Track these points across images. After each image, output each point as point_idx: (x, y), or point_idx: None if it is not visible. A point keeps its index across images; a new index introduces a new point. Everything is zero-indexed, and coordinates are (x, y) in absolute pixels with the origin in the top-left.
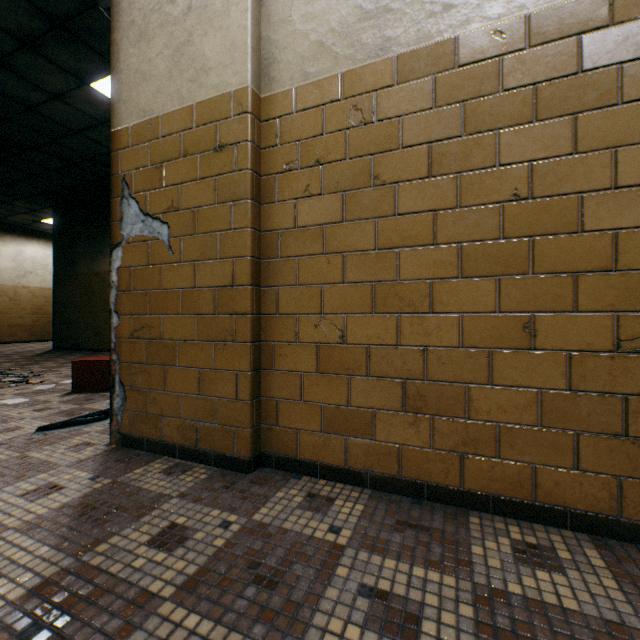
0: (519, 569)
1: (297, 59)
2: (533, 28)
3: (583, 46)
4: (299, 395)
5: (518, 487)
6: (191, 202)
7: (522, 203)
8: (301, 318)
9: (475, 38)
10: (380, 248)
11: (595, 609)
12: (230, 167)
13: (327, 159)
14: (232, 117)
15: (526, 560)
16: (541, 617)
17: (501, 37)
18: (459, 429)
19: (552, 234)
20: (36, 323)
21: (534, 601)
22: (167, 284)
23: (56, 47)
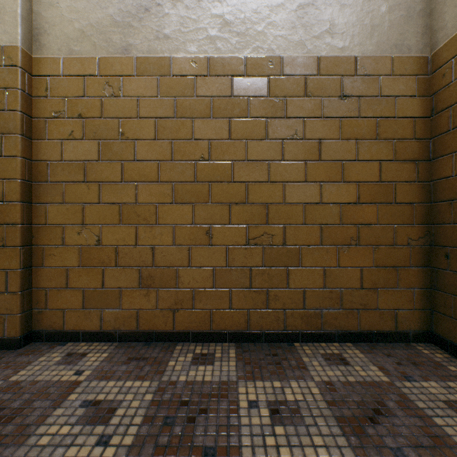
0: (191, 368)
1: (64, 37)
2: (211, 65)
3: (234, 83)
4: (66, 284)
5: (204, 324)
6: None
7: (206, 163)
8: (67, 227)
9: (182, 61)
10: (125, 181)
11: (219, 377)
12: (1, 106)
13: (88, 115)
14: (2, 66)
15: (197, 362)
16: (190, 388)
17: (195, 65)
18: (173, 295)
19: (220, 182)
20: None
21: (190, 382)
22: None
23: None
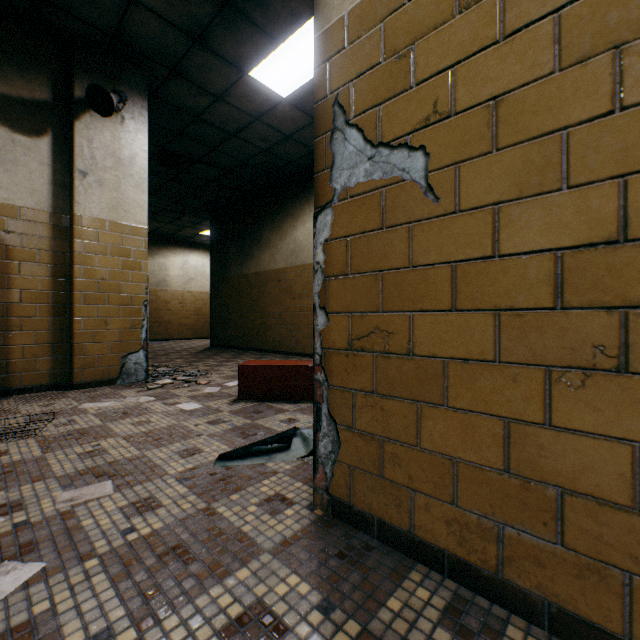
0: None
1: None
2: None
3: None
4: None
5: None
6: (481, 90)
7: None
8: None
9: None
10: None
11: None
12: None
13: None
14: None
15: None
16: None
17: None
18: None
19: None
20: (196, 323)
21: None
22: (421, 256)
23: (221, 34)
